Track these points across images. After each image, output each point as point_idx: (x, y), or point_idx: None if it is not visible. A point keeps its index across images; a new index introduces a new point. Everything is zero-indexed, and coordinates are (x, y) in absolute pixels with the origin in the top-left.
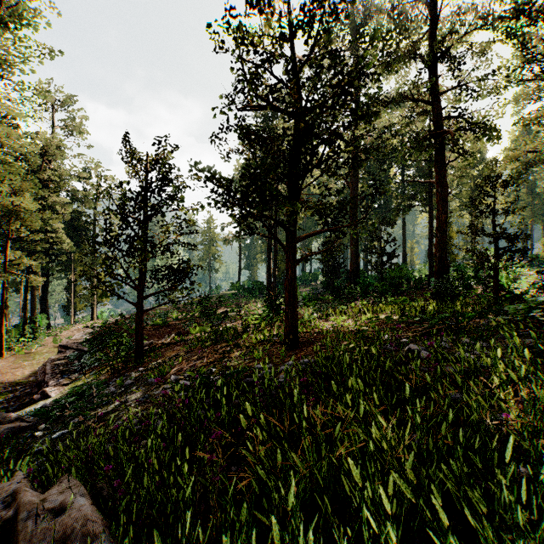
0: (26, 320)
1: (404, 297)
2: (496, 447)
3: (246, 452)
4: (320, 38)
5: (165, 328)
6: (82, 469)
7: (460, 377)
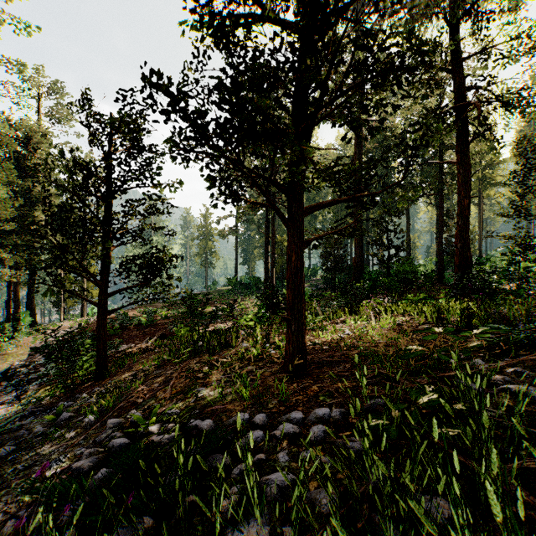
0: (10, 318)
1: (422, 295)
2: None
3: None
4: None
5: (150, 328)
6: None
7: None
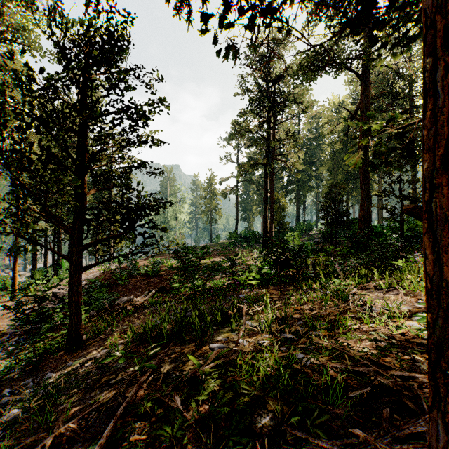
0: (54, 263)
1: None
2: None
3: None
4: None
5: (155, 278)
6: None
7: None
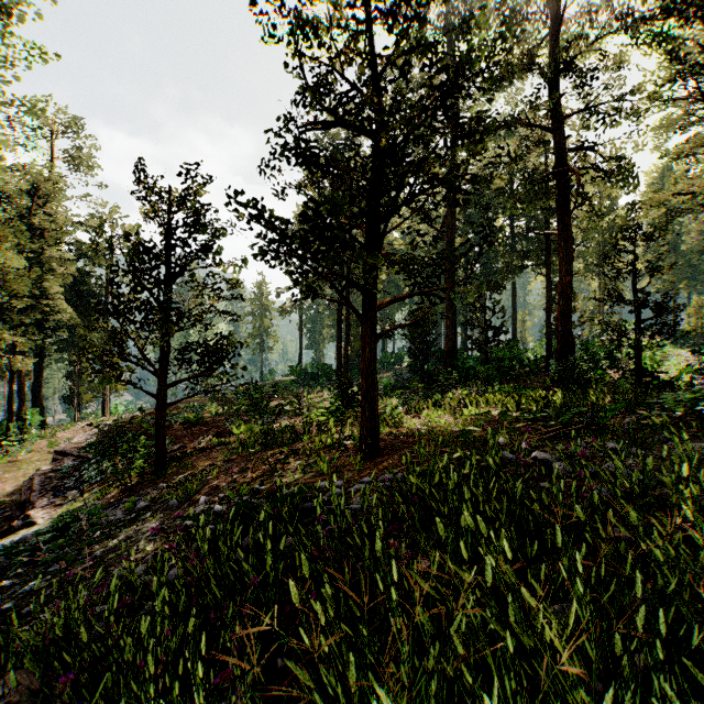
0: (12, 417)
1: (517, 385)
2: (703, 629)
3: (295, 666)
4: (409, 26)
5: (200, 427)
6: (33, 668)
7: (635, 512)
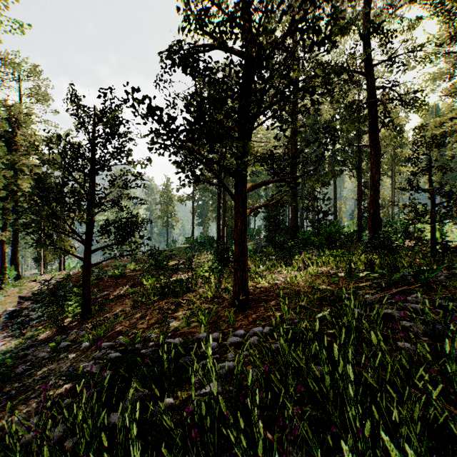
0: None
1: (342, 250)
2: None
3: None
4: None
5: (122, 279)
6: None
7: None
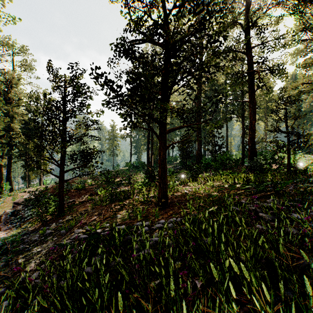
0: None
1: (230, 171)
2: None
3: None
4: None
5: (83, 191)
6: None
7: None
